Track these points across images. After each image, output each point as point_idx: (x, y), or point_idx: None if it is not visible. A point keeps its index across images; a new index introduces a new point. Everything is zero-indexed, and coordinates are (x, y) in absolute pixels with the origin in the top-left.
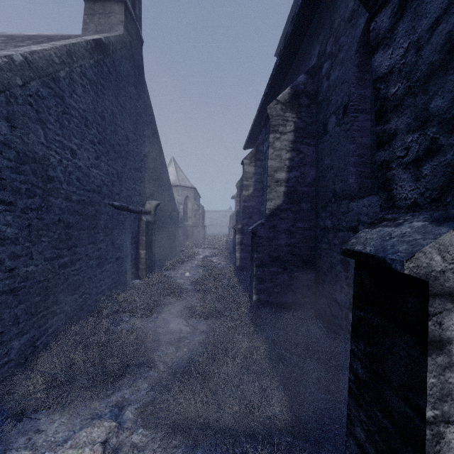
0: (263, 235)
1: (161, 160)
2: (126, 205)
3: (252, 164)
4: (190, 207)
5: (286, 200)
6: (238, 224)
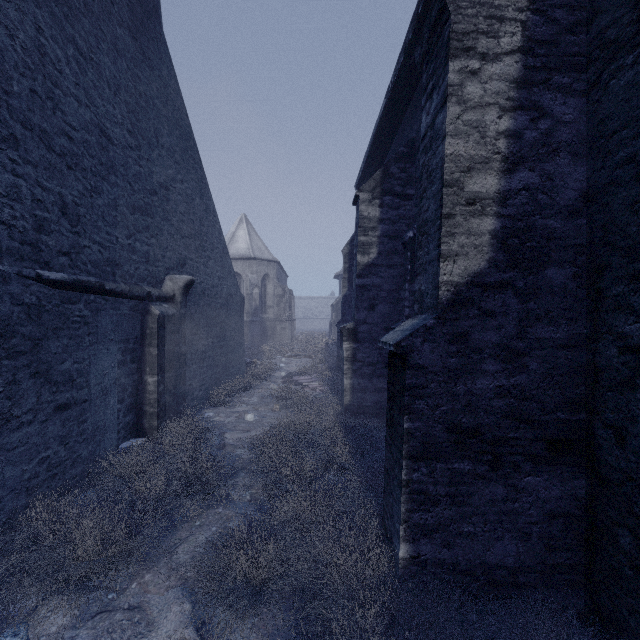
0: (430, 362)
1: (204, 202)
2: (97, 280)
3: (375, 202)
4: (271, 291)
5: (498, 257)
6: (346, 319)
